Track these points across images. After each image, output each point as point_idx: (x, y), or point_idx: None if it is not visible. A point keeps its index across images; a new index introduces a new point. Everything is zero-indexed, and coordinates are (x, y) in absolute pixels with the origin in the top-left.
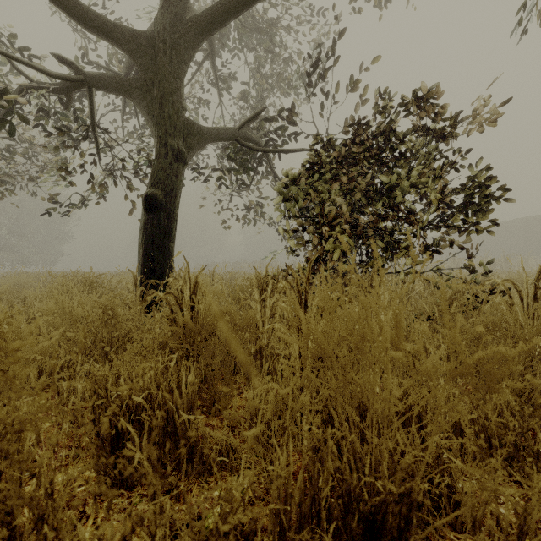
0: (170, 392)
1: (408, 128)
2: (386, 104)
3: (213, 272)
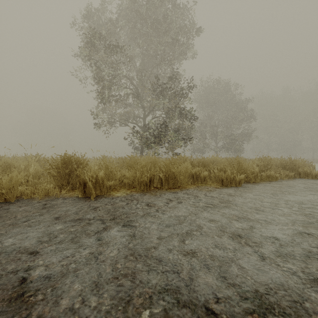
0: None
1: None
2: None
3: None
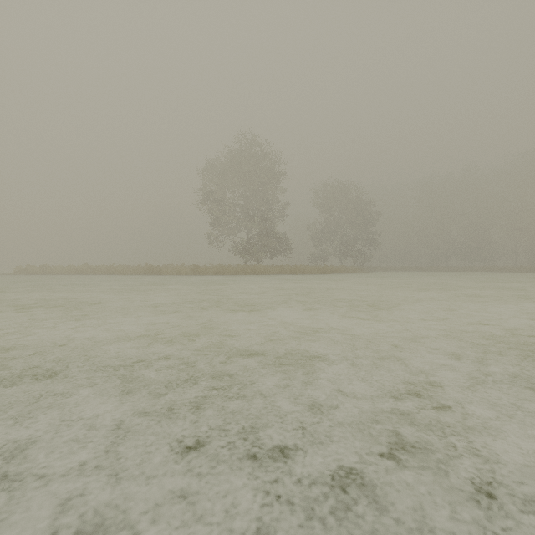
0: None
1: None
2: None
3: None
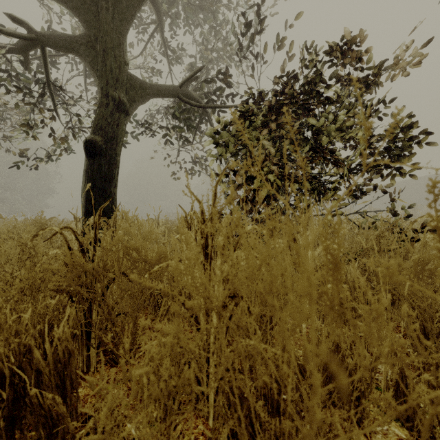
0: (38, 348)
1: (335, 70)
2: (314, 59)
3: (158, 217)
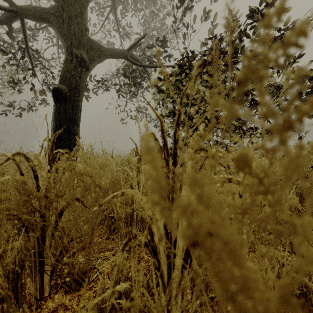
0: None
1: None
2: None
3: (112, 152)
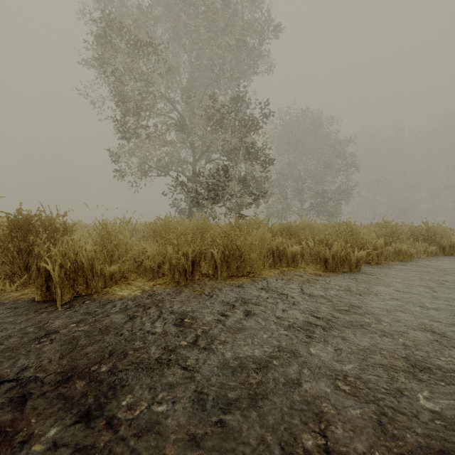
0: None
1: None
2: None
3: None
